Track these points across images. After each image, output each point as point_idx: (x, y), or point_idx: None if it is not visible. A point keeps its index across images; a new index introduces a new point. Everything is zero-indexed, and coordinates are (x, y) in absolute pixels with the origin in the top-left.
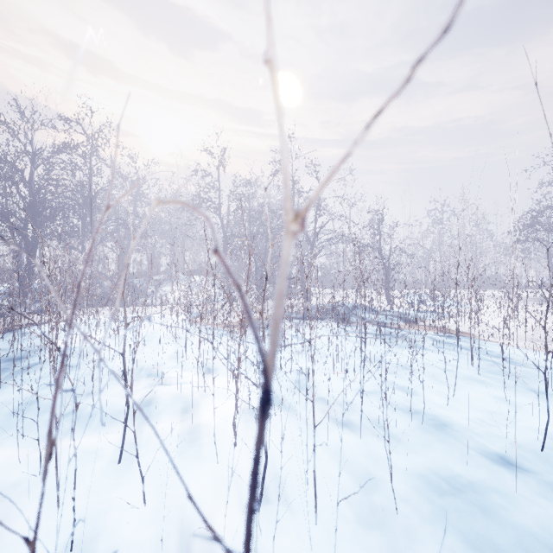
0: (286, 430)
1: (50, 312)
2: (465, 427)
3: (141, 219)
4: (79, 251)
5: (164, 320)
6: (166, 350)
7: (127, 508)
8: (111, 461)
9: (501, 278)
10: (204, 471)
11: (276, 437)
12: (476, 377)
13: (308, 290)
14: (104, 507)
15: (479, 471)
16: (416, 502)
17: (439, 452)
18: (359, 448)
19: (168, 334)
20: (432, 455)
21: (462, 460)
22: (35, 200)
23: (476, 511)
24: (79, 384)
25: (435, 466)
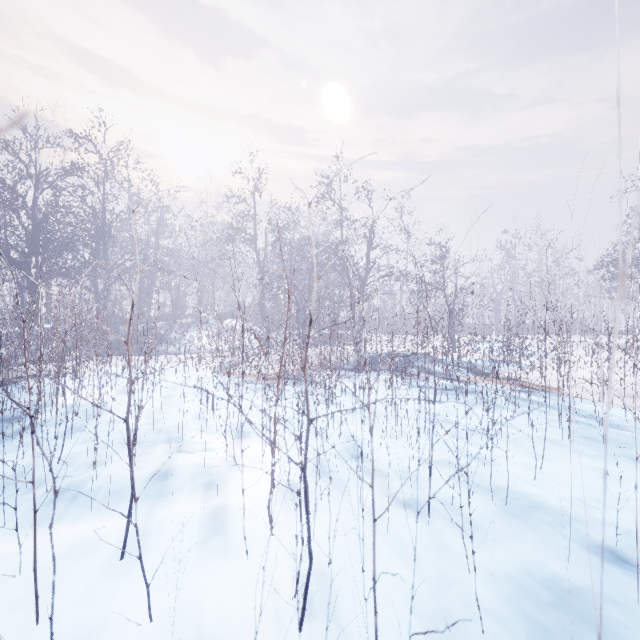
0: (335, 514)
1: (26, 367)
2: (560, 509)
3: (164, 253)
4: (91, 291)
5: (189, 371)
6: (190, 408)
7: (127, 625)
8: (113, 556)
9: (584, 322)
10: (230, 571)
11: (323, 524)
12: (566, 443)
13: (365, 339)
14: (97, 623)
15: (584, 571)
16: (508, 617)
17: (530, 544)
18: (428, 538)
19: (194, 389)
20: (522, 549)
21: (562, 555)
22: (39, 230)
23: (588, 632)
24: (81, 452)
25: (526, 564)
